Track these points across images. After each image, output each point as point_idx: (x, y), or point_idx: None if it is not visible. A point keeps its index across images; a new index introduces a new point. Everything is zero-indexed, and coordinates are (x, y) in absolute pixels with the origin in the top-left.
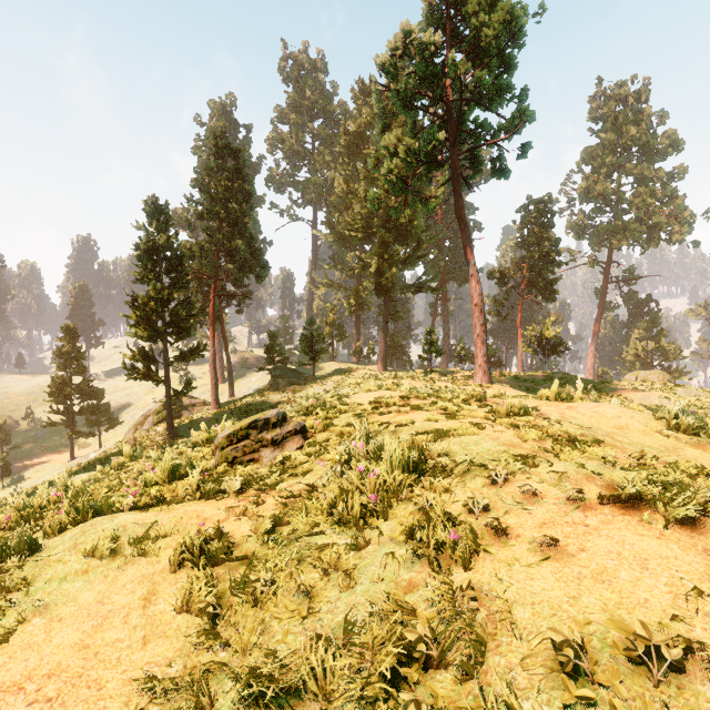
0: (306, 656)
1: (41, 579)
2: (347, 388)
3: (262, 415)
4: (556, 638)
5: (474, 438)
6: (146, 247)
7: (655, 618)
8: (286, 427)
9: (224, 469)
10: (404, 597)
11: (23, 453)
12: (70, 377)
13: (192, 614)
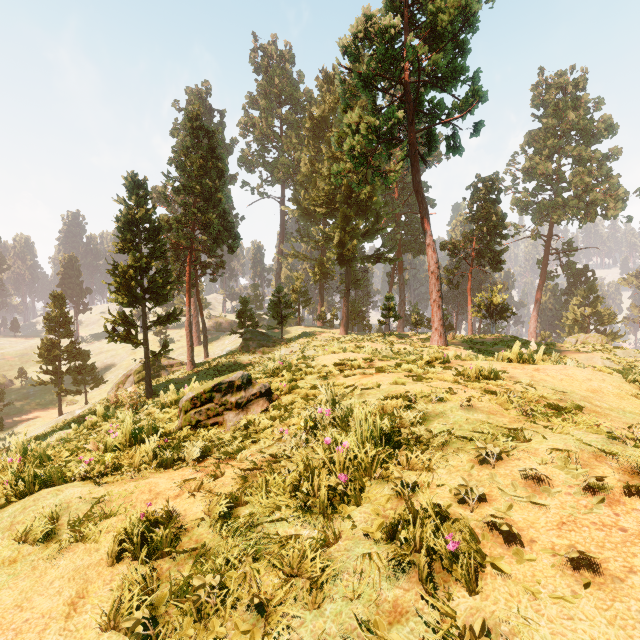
0: None
1: None
2: (312, 350)
3: (226, 378)
4: None
5: (448, 404)
6: (126, 220)
7: None
8: (251, 390)
9: (187, 433)
10: (389, 630)
11: (16, 409)
12: (58, 340)
13: (120, 632)
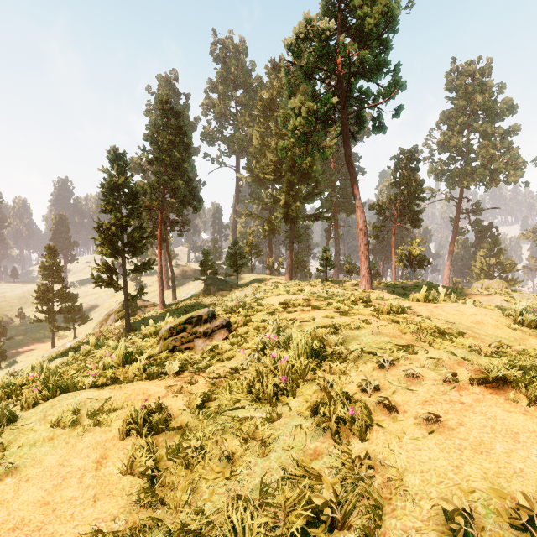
0: (228, 515)
1: (15, 445)
2: (262, 293)
3: (196, 313)
4: (447, 506)
5: (363, 331)
6: (109, 186)
7: (531, 486)
8: (215, 322)
9: (166, 355)
10: (310, 463)
11: (16, 342)
12: (52, 285)
13: (135, 475)
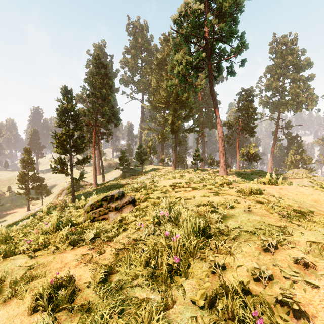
0: None
1: None
2: (158, 177)
3: (110, 193)
4: None
5: (236, 210)
6: (62, 110)
7: None
8: (124, 200)
9: (88, 224)
10: None
11: (6, 207)
12: (27, 172)
13: None
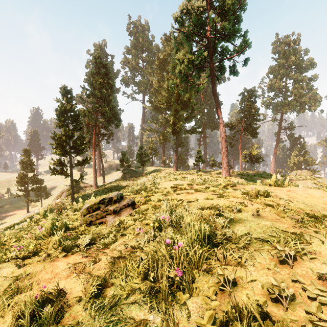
0: None
1: None
2: (159, 179)
3: (107, 195)
4: None
5: (244, 214)
6: (61, 110)
7: None
8: (122, 202)
9: (84, 228)
10: None
11: (5, 209)
12: (27, 173)
13: None
